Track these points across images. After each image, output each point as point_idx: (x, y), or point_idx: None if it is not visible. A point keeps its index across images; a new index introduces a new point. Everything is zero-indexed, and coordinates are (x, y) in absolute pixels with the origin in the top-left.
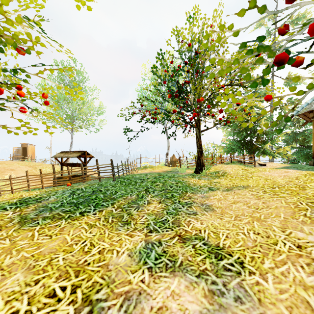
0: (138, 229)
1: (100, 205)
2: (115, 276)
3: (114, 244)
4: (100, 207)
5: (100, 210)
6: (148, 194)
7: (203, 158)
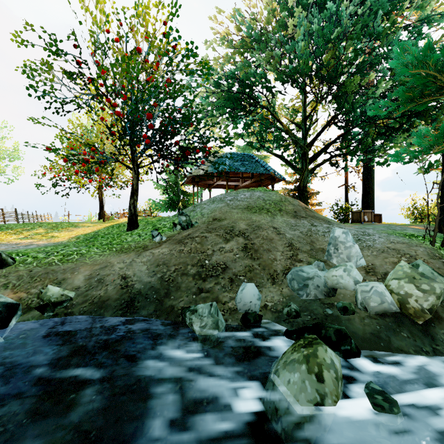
0: (23, 235)
1: (3, 230)
2: (6, 240)
3: (8, 237)
4: (3, 231)
5: (2, 231)
6: (40, 227)
7: (103, 211)
